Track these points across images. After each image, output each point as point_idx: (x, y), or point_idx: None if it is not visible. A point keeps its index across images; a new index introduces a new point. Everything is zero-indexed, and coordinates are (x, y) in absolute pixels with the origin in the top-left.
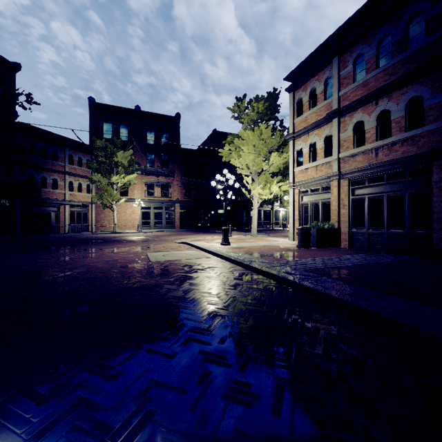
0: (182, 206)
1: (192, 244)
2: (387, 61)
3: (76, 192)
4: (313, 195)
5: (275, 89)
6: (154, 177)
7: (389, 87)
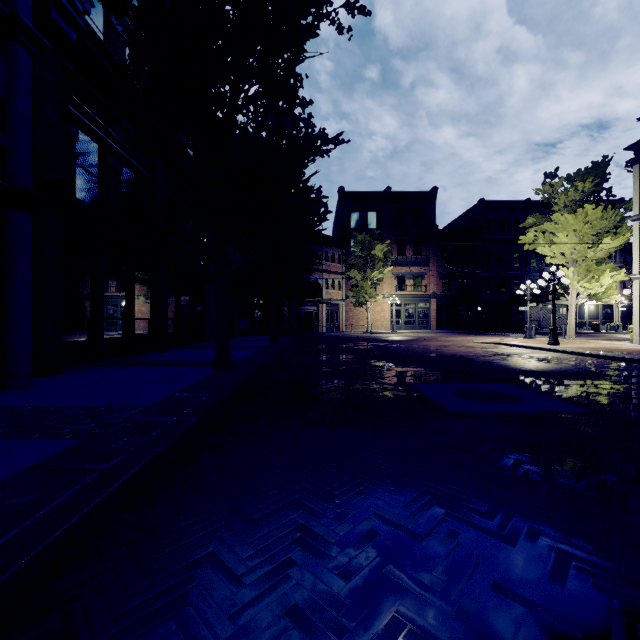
0: (439, 302)
1: (509, 344)
2: None
3: (330, 290)
4: None
5: (604, 157)
6: (405, 268)
7: None
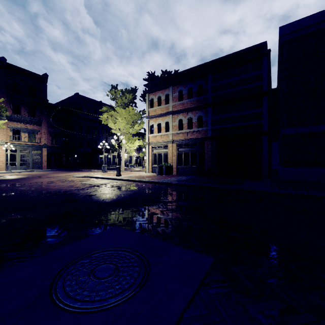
0: (49, 150)
1: (96, 177)
2: (191, 97)
3: None
4: (159, 149)
5: (135, 87)
6: (20, 124)
7: (192, 109)
